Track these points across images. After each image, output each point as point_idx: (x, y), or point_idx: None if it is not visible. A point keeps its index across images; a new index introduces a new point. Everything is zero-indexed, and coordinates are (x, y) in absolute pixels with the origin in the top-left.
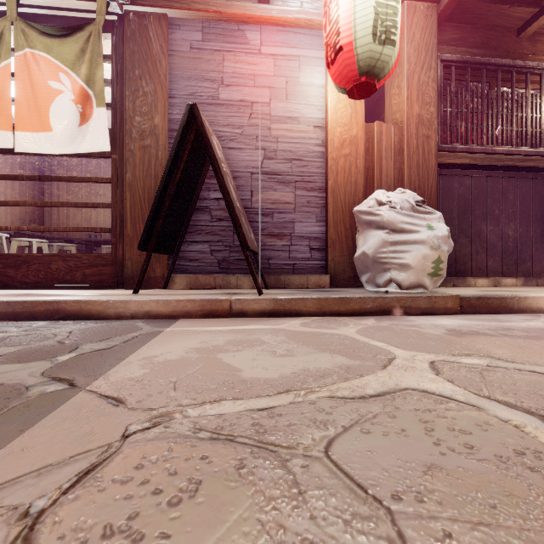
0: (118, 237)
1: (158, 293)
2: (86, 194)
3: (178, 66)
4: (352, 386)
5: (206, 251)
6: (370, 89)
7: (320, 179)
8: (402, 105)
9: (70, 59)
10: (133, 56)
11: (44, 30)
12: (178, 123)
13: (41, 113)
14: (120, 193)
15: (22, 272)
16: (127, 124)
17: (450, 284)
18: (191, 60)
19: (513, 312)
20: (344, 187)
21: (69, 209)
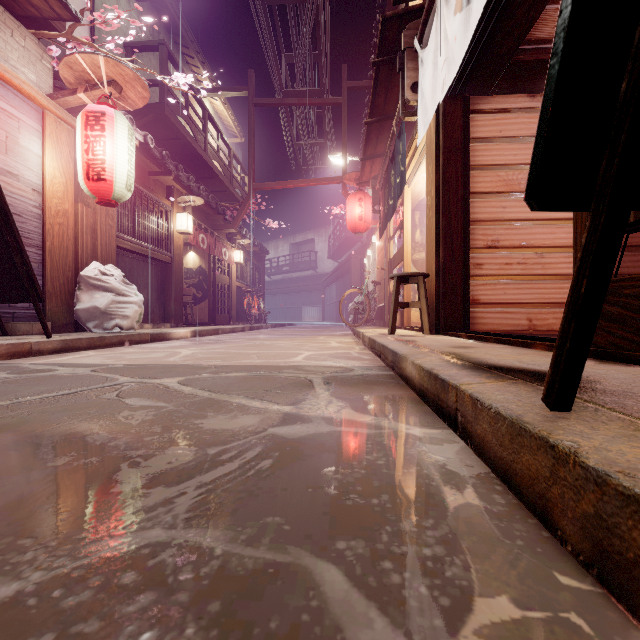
0: None
1: None
2: None
3: None
4: (185, 353)
5: None
6: (112, 206)
7: (38, 238)
8: None
9: None
10: None
11: None
12: None
13: None
14: None
15: None
16: None
17: None
18: None
19: (167, 340)
20: (59, 250)
21: None
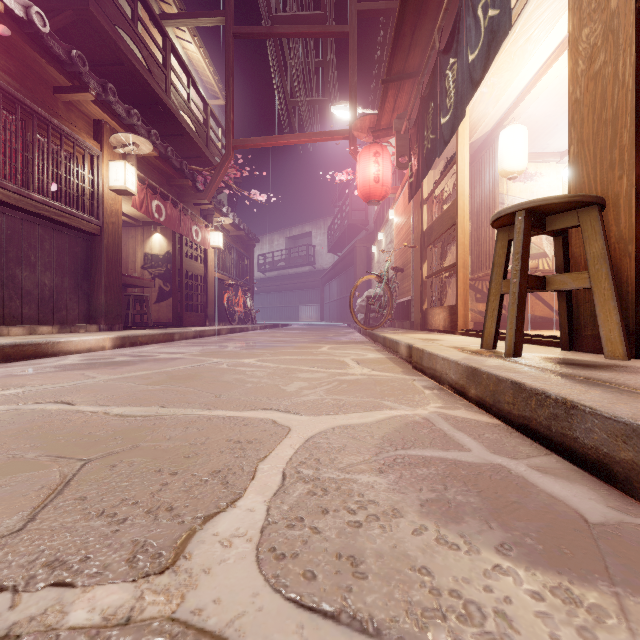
0: None
1: None
2: None
3: None
4: None
5: None
6: None
7: None
8: None
9: None
10: None
11: None
12: None
13: None
14: None
15: None
16: None
17: None
18: None
19: (48, 356)
20: None
21: None
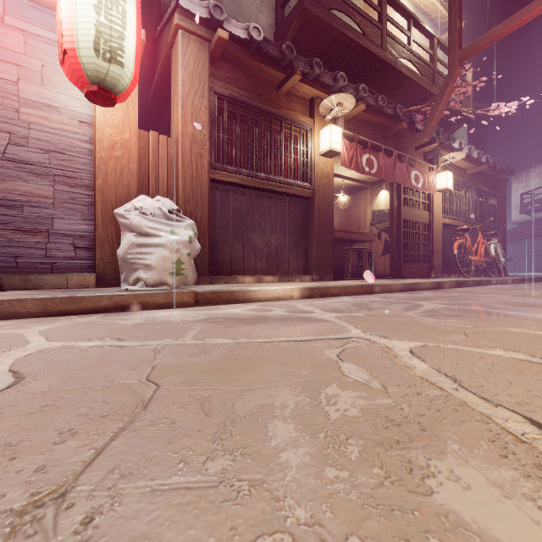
0: None
1: None
2: None
3: None
4: None
5: None
6: (109, 100)
7: (87, 177)
8: (178, 122)
9: None
10: None
11: None
12: None
13: None
14: None
15: None
16: None
17: (223, 281)
18: None
19: (240, 302)
20: (115, 188)
21: None
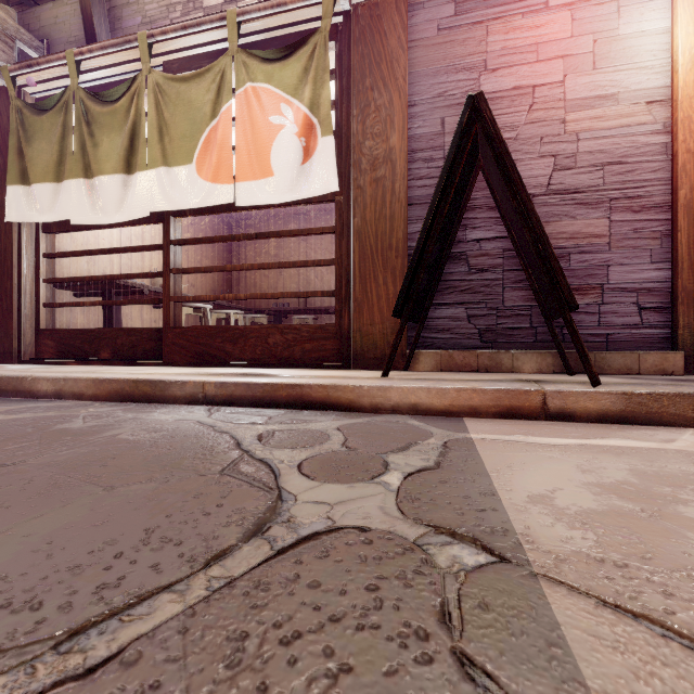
0: (343, 302)
1: (415, 377)
2: (272, 257)
3: (420, 61)
4: None
5: (460, 317)
6: None
7: (658, 190)
8: None
9: (293, 84)
10: (362, 62)
11: (265, 56)
12: (421, 140)
13: (261, 157)
14: (345, 245)
15: (239, 347)
16: (354, 153)
17: None
18: (439, 47)
19: None
20: None
21: (256, 276)
